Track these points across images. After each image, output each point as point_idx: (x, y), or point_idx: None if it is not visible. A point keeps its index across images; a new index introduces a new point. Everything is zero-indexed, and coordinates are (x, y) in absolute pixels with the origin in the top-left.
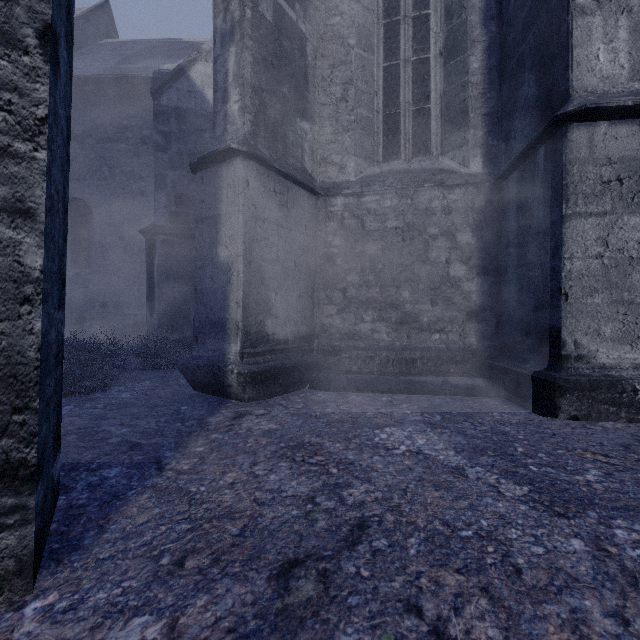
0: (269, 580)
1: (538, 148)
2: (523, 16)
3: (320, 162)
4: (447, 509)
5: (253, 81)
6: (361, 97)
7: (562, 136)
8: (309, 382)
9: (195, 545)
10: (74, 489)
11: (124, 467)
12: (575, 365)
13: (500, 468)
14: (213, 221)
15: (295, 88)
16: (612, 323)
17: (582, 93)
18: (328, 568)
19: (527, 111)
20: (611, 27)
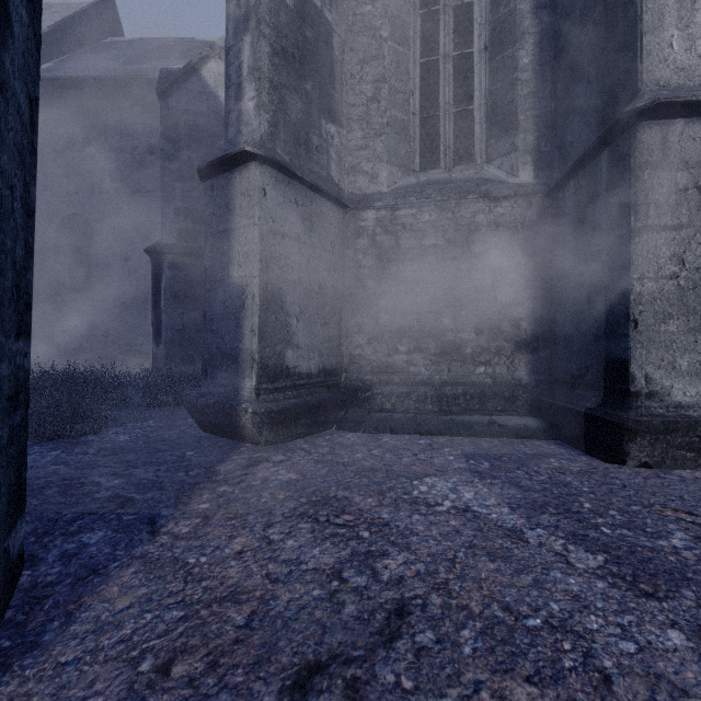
0: (281, 696)
1: (601, 152)
2: (581, 2)
3: (348, 171)
4: (507, 587)
5: (271, 75)
6: (395, 97)
7: (630, 137)
8: (336, 422)
9: (187, 642)
10: (43, 561)
11: (110, 530)
12: (646, 403)
13: (566, 530)
14: (225, 236)
15: (320, 85)
16: (689, 354)
17: (653, 87)
18: (359, 676)
19: (586, 111)
20: (687, 10)
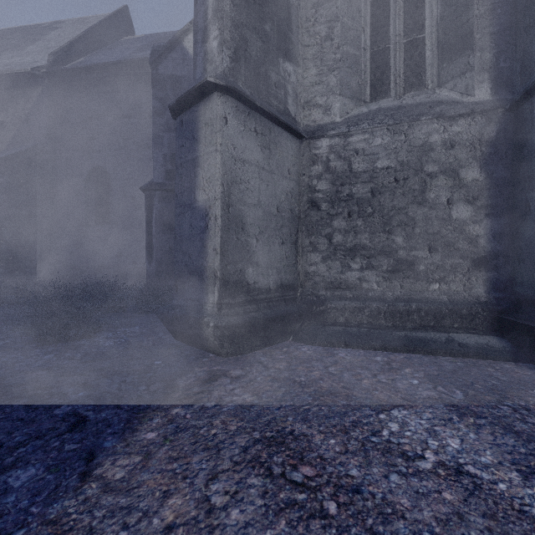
0: None
1: None
2: None
3: (304, 105)
4: None
5: (233, 14)
6: (347, 34)
7: None
8: (292, 333)
9: None
10: None
11: (43, 466)
12: None
13: None
14: (191, 165)
15: (278, 27)
16: None
17: None
18: None
19: None
20: None
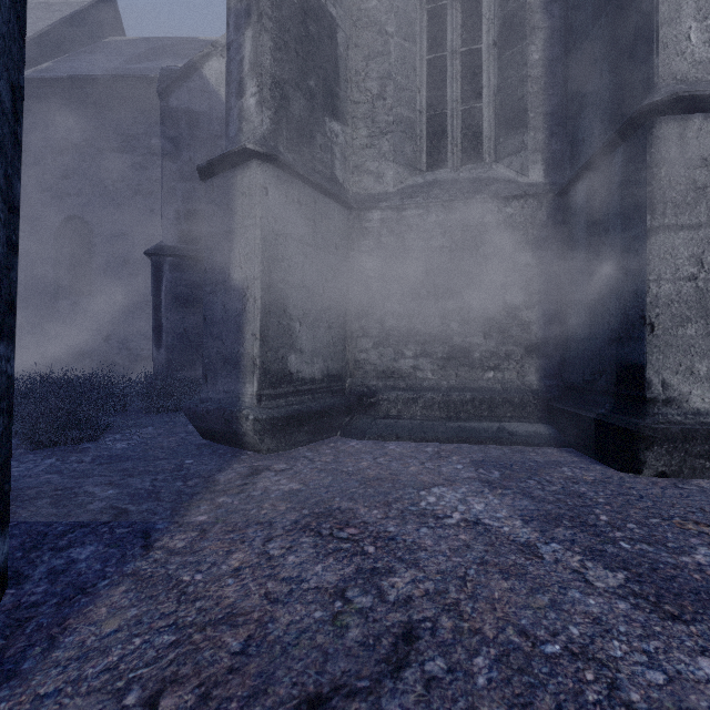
0: None
1: (615, 149)
2: None
3: (353, 170)
4: (522, 608)
5: (273, 70)
6: (401, 94)
7: (646, 132)
8: (340, 429)
9: (178, 670)
10: (29, 578)
11: (101, 545)
12: (663, 410)
13: (582, 545)
14: (225, 237)
15: (324, 82)
16: (708, 359)
17: (670, 81)
18: None
19: (599, 107)
20: (705, 1)
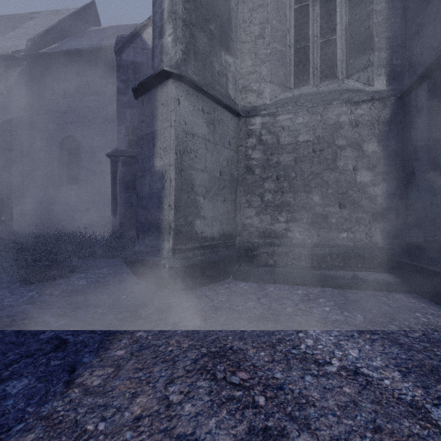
0: None
1: None
2: None
3: (241, 90)
4: None
5: (184, 16)
6: (276, 34)
7: None
8: (232, 273)
9: None
10: None
11: (34, 378)
12: None
13: None
14: (151, 137)
15: (220, 27)
16: None
17: None
18: None
19: (438, 23)
20: None
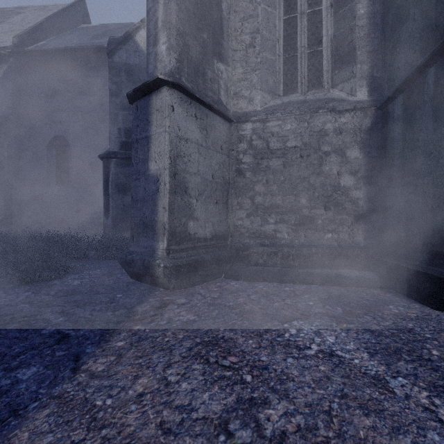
0: None
1: (427, 69)
2: None
3: (233, 96)
4: None
5: (178, 26)
6: (266, 43)
7: None
8: (224, 272)
9: None
10: None
11: (42, 366)
12: None
13: (425, 380)
14: (145, 141)
15: (213, 35)
16: None
17: None
18: None
19: (412, 42)
20: None
